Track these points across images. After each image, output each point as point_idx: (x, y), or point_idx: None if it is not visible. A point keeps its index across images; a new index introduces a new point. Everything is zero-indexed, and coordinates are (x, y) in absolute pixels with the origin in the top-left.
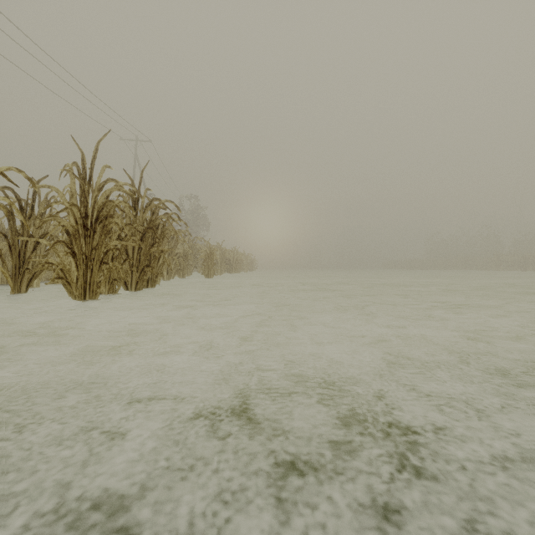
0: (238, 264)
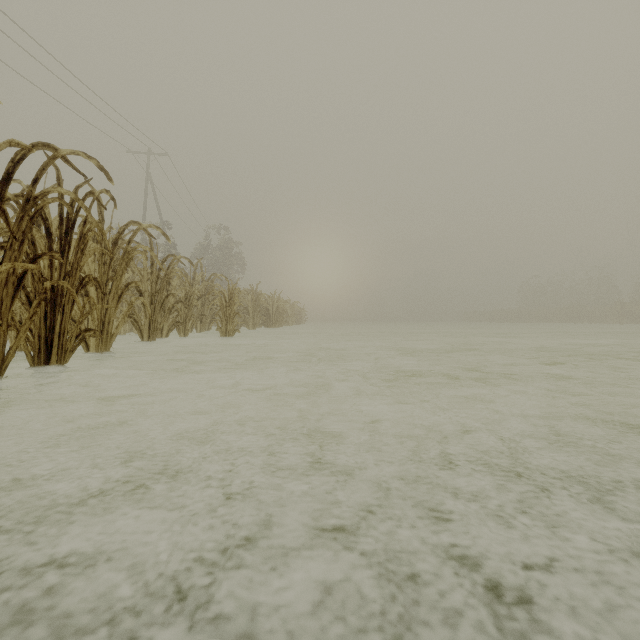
0: (280, 315)
